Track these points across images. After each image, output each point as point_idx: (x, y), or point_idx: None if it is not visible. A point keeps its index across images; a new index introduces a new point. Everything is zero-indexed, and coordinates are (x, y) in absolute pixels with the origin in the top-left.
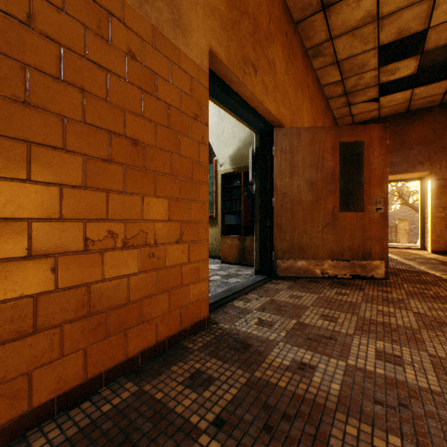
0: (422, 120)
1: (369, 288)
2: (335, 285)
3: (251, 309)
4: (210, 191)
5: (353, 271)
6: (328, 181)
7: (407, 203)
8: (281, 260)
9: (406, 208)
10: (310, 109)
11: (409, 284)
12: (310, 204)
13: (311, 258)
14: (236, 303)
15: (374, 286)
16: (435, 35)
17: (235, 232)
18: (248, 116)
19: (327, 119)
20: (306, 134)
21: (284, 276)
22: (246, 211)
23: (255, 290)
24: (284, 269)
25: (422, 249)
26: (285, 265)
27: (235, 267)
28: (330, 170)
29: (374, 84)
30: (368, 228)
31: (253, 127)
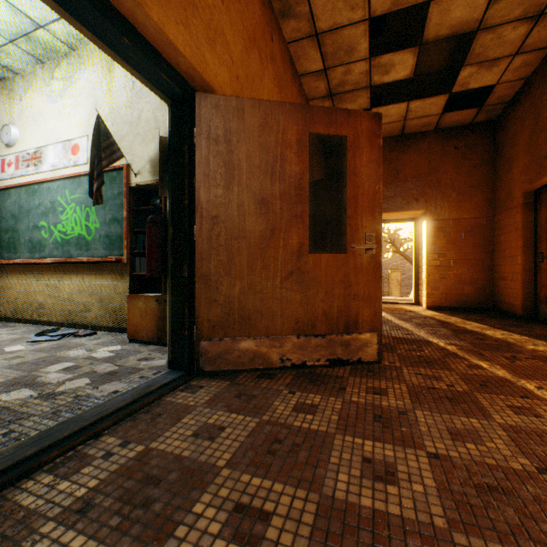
0: (418, 147)
1: (353, 385)
2: (301, 382)
3: (50, 512)
4: (119, 218)
5: (331, 353)
6: (292, 198)
7: (399, 251)
8: (210, 342)
9: (398, 257)
10: (277, 96)
11: (411, 368)
12: (261, 238)
13: (263, 334)
14: (27, 487)
15: (362, 377)
16: (437, 16)
17: (159, 288)
18: (122, 39)
19: None
20: (255, 112)
21: (215, 370)
22: (150, 249)
23: (134, 416)
24: (215, 358)
25: (417, 304)
26: (216, 351)
27: (147, 349)
28: (294, 179)
29: (365, 85)
30: (354, 280)
31: (151, 81)
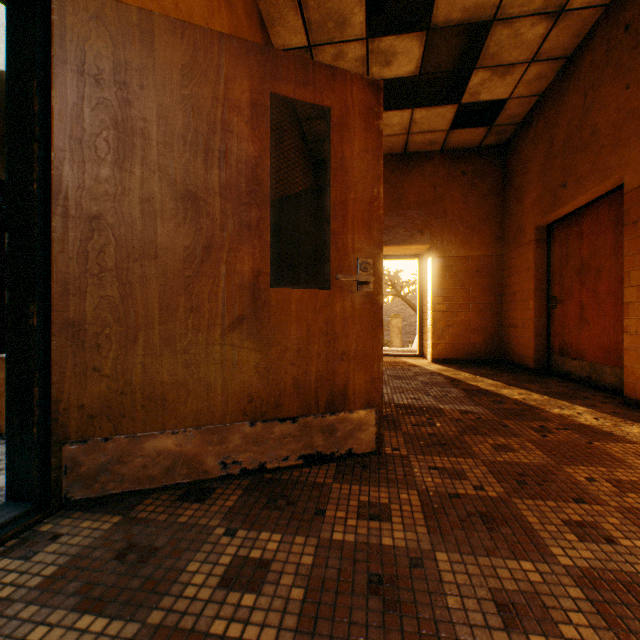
0: (422, 169)
1: (338, 502)
2: (253, 503)
3: None
4: None
5: (306, 445)
6: (242, 196)
7: (400, 295)
8: (84, 445)
9: (399, 302)
10: None
11: (422, 458)
12: (187, 259)
13: (189, 423)
14: None
15: (353, 482)
16: None
17: None
18: None
19: (289, 127)
20: (176, 41)
21: (95, 496)
22: None
23: None
24: (95, 475)
25: (421, 356)
26: (98, 460)
27: None
28: (246, 165)
29: None
30: (341, 329)
31: None
